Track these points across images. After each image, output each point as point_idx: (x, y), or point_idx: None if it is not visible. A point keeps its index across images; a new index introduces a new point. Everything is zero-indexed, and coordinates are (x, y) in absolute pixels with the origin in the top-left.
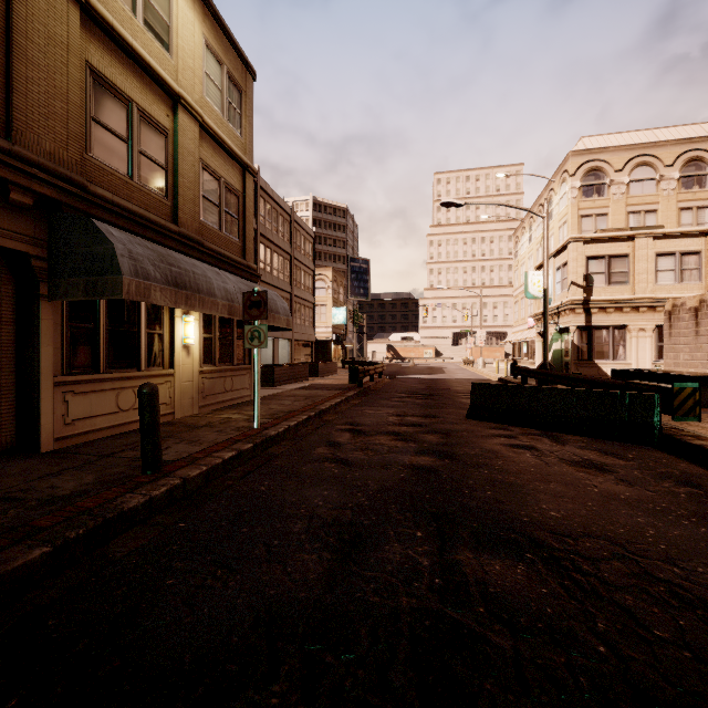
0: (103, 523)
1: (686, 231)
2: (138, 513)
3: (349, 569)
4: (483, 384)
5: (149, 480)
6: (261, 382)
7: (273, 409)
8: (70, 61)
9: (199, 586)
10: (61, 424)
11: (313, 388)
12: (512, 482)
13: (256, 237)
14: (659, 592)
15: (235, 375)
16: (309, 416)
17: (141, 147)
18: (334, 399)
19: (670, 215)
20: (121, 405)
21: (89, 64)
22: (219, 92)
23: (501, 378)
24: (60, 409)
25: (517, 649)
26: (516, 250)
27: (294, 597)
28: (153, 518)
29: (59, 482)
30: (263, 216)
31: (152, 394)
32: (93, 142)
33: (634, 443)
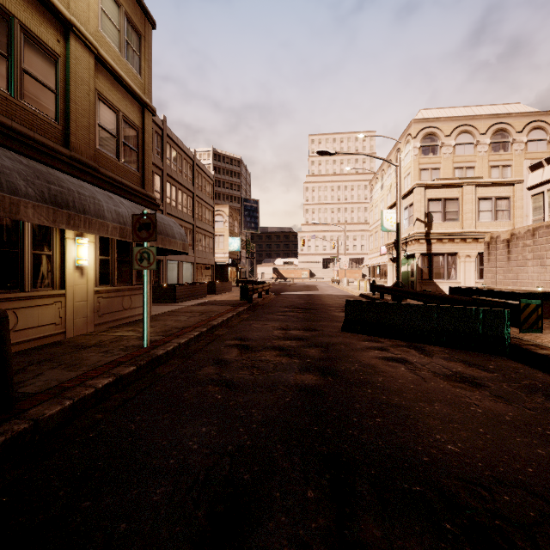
0: None
1: (499, 181)
2: None
3: None
4: (356, 301)
5: None
6: (164, 299)
7: (168, 326)
8: None
9: None
10: None
11: (209, 304)
12: (398, 404)
13: (162, 176)
14: None
15: (133, 294)
16: (200, 332)
17: (24, 66)
18: (226, 315)
19: (484, 171)
20: None
21: None
22: (117, 31)
23: (363, 294)
24: None
25: None
26: (371, 195)
27: None
28: None
29: None
30: (169, 159)
31: None
32: None
33: (488, 353)
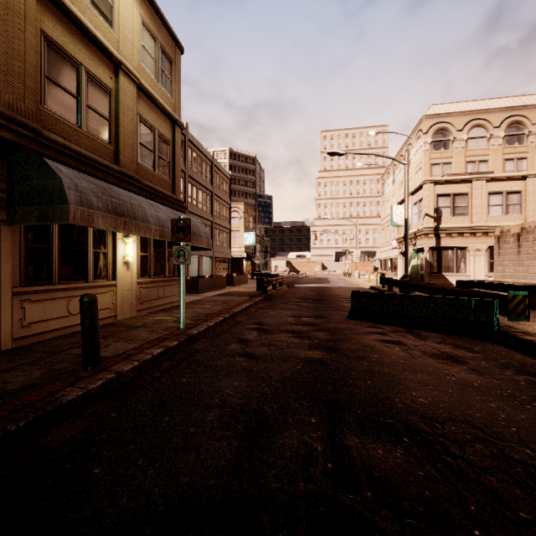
0: (43, 415)
1: (510, 176)
2: (76, 404)
3: (253, 455)
4: (361, 292)
5: (88, 375)
6: (188, 290)
7: (196, 312)
8: (26, 29)
9: (121, 475)
10: (19, 326)
11: (229, 295)
12: (387, 373)
13: (184, 178)
14: (518, 473)
15: (166, 285)
16: (224, 318)
17: (88, 102)
18: (245, 304)
19: (498, 164)
20: (71, 310)
21: (43, 33)
22: (153, 61)
23: (372, 287)
24: (18, 315)
25: (402, 535)
26: (382, 190)
27: (205, 485)
28: (89, 408)
29: (11, 377)
30: (191, 161)
31: (91, 302)
32: (47, 96)
33: (478, 338)
